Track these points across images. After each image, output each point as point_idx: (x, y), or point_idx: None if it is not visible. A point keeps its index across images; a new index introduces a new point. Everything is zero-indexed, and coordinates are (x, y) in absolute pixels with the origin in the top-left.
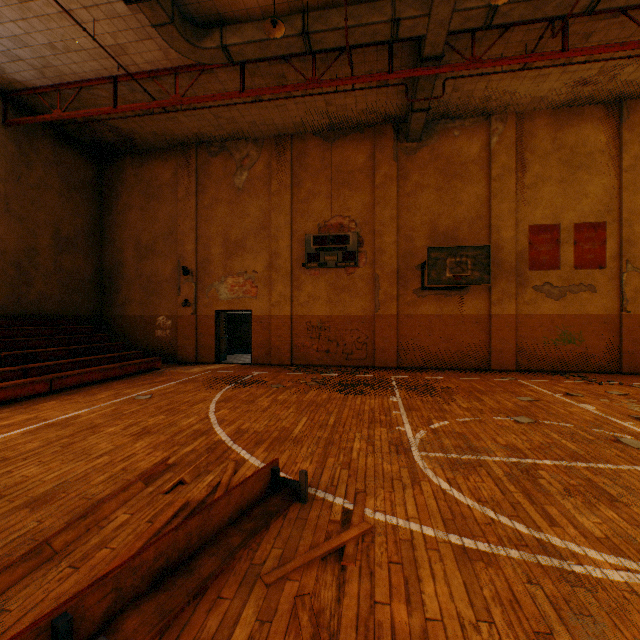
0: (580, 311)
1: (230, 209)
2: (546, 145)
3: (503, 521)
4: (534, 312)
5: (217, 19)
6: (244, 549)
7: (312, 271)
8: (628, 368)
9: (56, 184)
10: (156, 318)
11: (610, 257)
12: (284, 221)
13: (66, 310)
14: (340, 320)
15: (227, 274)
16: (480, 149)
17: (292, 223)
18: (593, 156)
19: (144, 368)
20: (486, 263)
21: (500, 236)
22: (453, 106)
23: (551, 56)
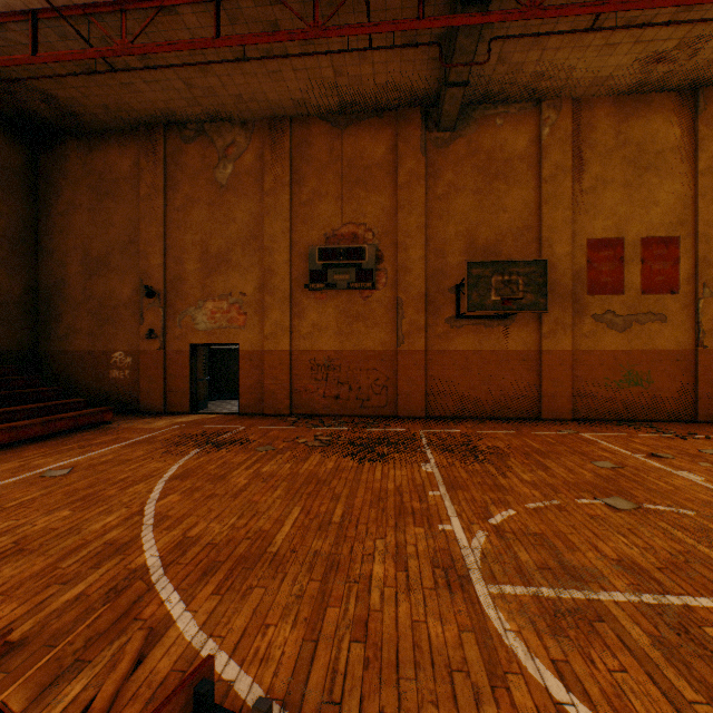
0: (648, 346)
1: (210, 212)
2: (608, 140)
3: None
4: (594, 347)
5: None
6: None
7: (317, 294)
8: (706, 416)
9: None
10: (111, 354)
11: (684, 280)
12: (281, 229)
13: None
14: (353, 357)
15: (206, 297)
16: (528, 143)
17: (291, 232)
18: (664, 155)
19: (84, 423)
20: (542, 283)
21: (553, 252)
22: (496, 85)
23: (634, 4)
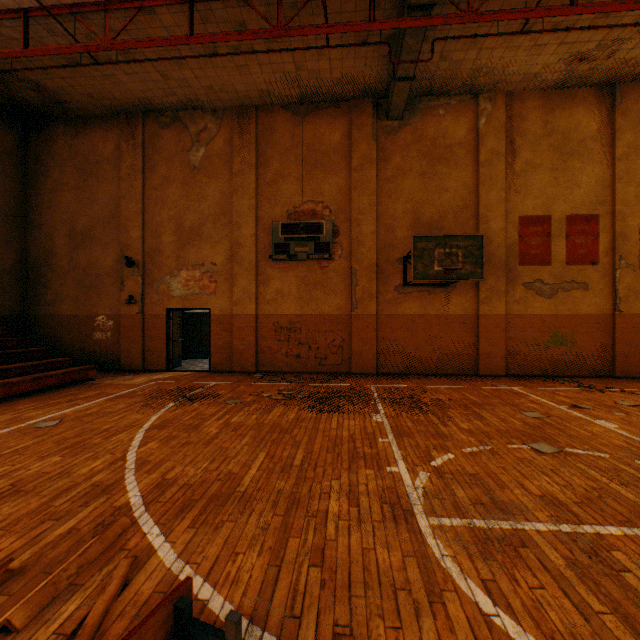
0: (572, 310)
1: (184, 190)
2: (537, 129)
3: None
4: (524, 311)
5: None
6: None
7: (280, 264)
8: (622, 372)
9: None
10: (94, 318)
11: (603, 252)
12: (248, 206)
13: None
14: (312, 320)
15: (181, 266)
16: (467, 131)
17: (257, 208)
18: (585, 143)
19: (70, 379)
20: (479, 255)
21: (489, 227)
22: (439, 80)
23: (558, 11)
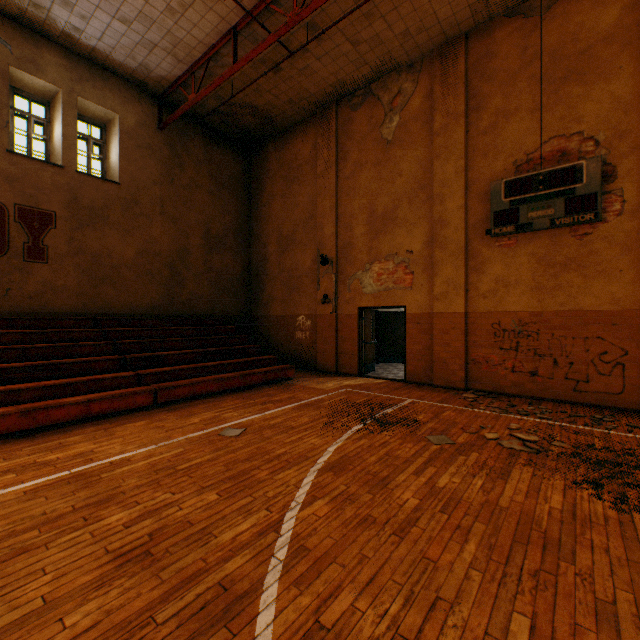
0: None
1: (376, 172)
2: None
3: None
4: None
5: None
6: None
7: (502, 240)
8: None
9: (206, 183)
10: (296, 318)
11: None
12: (453, 170)
13: (215, 310)
14: (559, 320)
15: (372, 259)
16: None
17: (466, 170)
18: None
19: (271, 378)
20: None
21: None
22: None
23: None
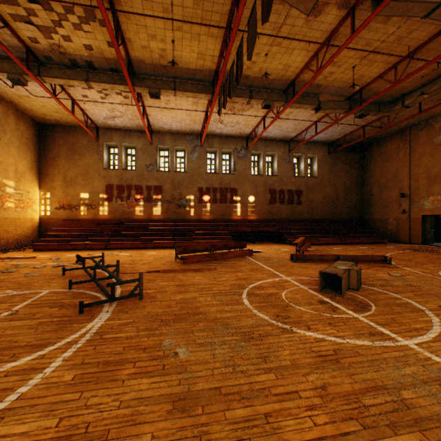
0: None
1: (430, 157)
2: None
3: (440, 275)
4: None
5: (400, 96)
6: (367, 263)
7: None
8: None
9: (344, 168)
10: (387, 219)
11: None
12: None
13: (347, 216)
14: None
15: (428, 194)
16: None
17: None
18: None
19: (377, 241)
20: None
21: None
22: None
23: None
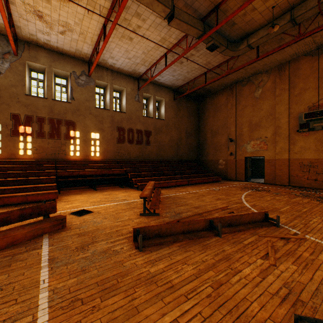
0: None
1: (252, 109)
2: None
3: None
4: None
5: (245, 35)
6: (252, 229)
7: (303, 133)
8: None
9: (186, 114)
10: (218, 160)
11: None
12: (283, 109)
13: (188, 158)
14: None
15: (250, 140)
16: None
17: (289, 109)
18: None
19: (214, 180)
20: None
21: None
22: None
23: None
